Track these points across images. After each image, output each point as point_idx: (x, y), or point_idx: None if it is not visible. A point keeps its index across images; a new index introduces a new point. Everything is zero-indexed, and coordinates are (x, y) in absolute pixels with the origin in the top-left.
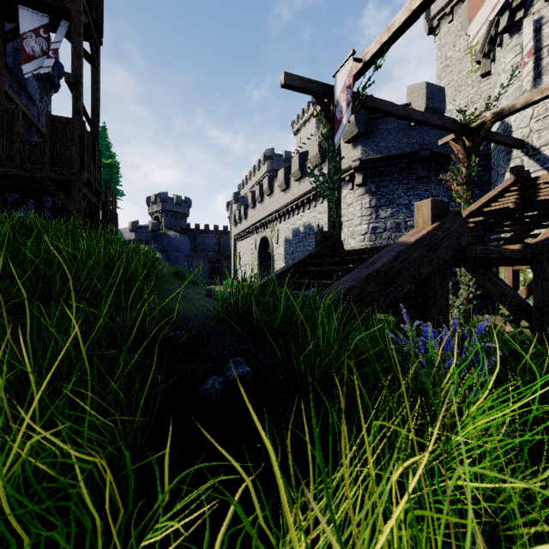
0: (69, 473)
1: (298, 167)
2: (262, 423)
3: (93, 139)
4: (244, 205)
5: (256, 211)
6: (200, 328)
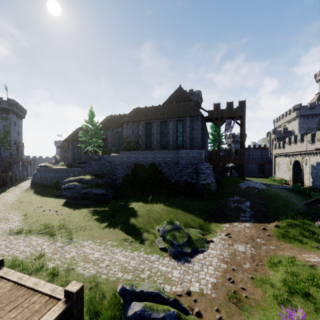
0: (306, 217)
1: (319, 137)
2: (316, 218)
3: (240, 147)
4: (283, 142)
5: (291, 147)
6: (307, 211)
